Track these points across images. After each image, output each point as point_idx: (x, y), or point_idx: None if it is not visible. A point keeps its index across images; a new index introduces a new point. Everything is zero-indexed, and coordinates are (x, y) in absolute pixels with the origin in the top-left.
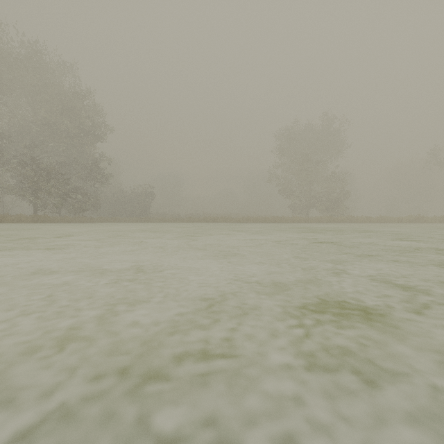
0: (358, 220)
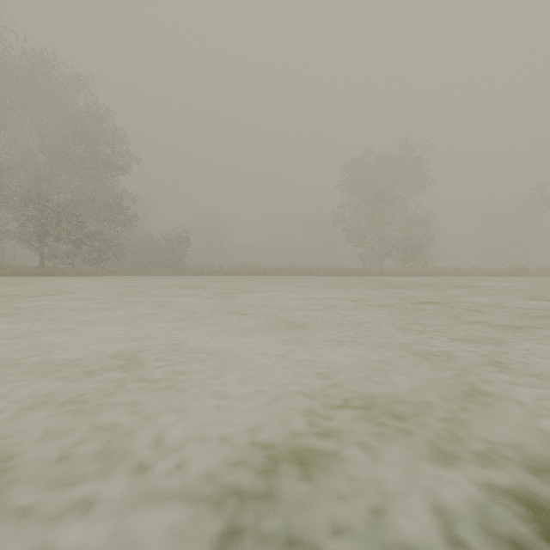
0: (445, 272)
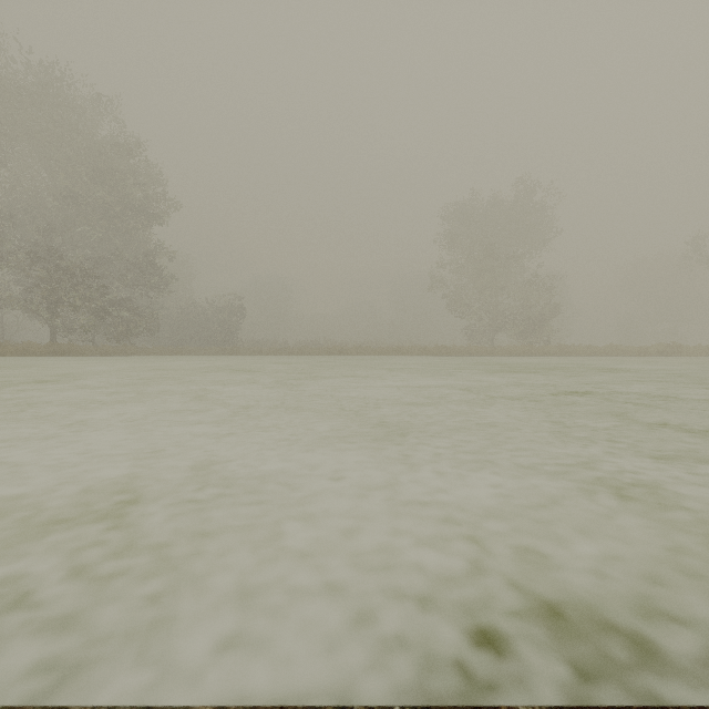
0: (575, 351)
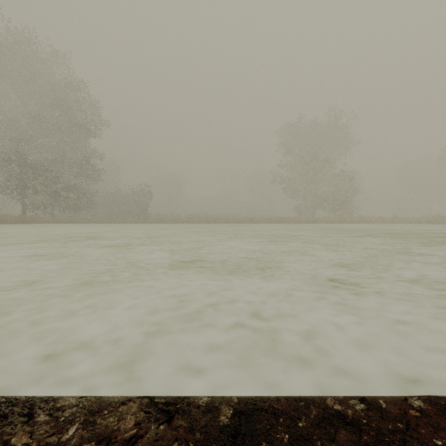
0: (370, 220)
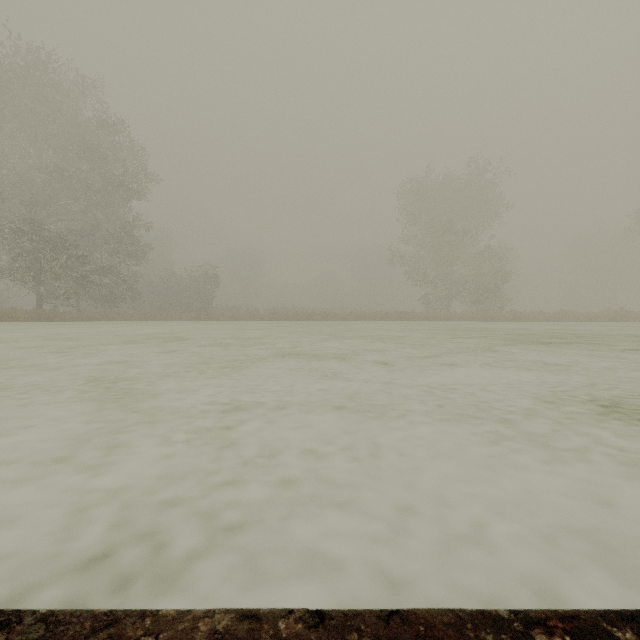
0: (527, 317)
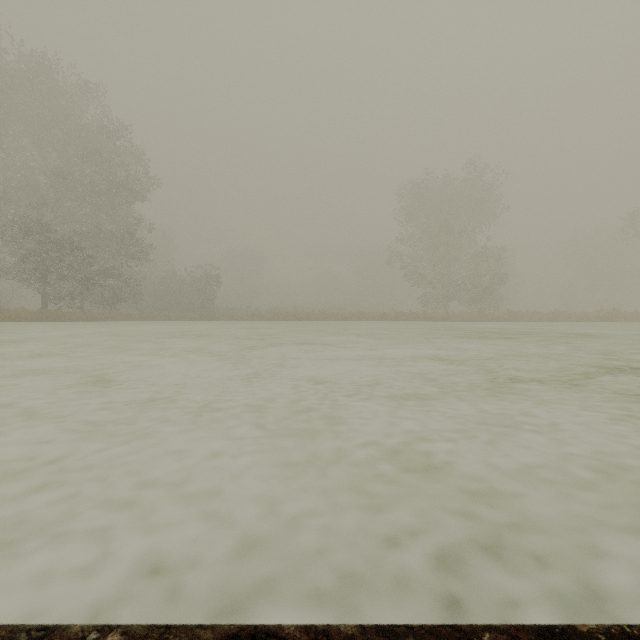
0: (522, 317)
